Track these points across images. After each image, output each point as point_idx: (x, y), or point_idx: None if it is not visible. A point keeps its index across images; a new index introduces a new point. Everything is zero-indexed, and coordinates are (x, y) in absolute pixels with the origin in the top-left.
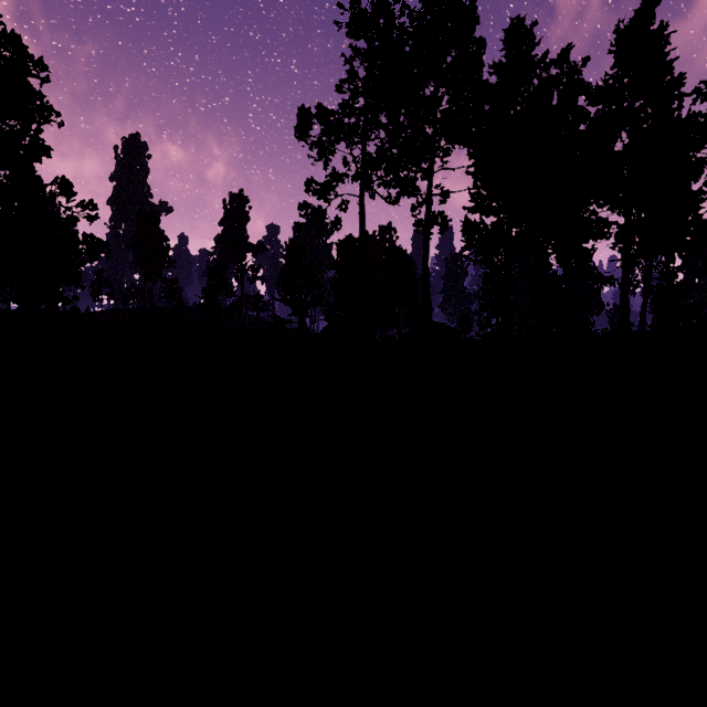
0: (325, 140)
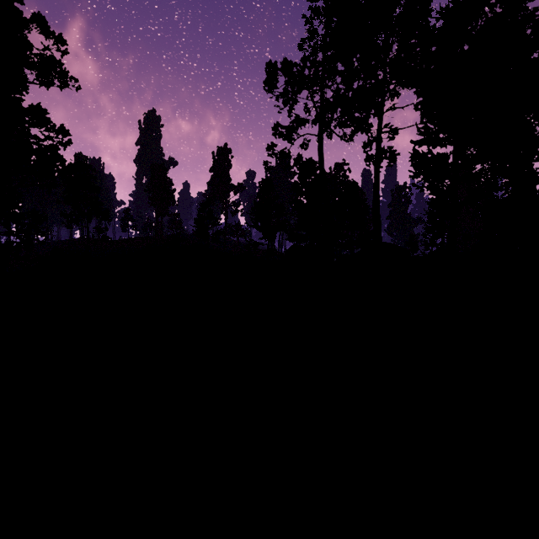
0: (289, 90)
